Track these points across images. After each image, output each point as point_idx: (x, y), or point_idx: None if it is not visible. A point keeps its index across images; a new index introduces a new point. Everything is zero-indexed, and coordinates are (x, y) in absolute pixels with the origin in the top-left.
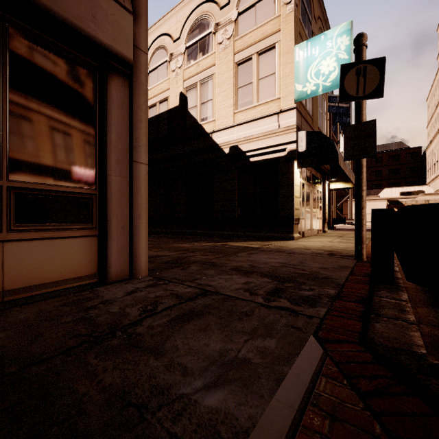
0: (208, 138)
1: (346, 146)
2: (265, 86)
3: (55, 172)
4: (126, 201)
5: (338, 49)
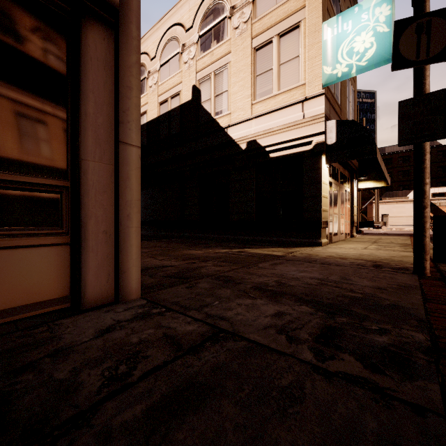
0: (222, 133)
1: (400, 127)
2: (287, 72)
3: (3, 153)
4: (110, 196)
5: (376, 22)
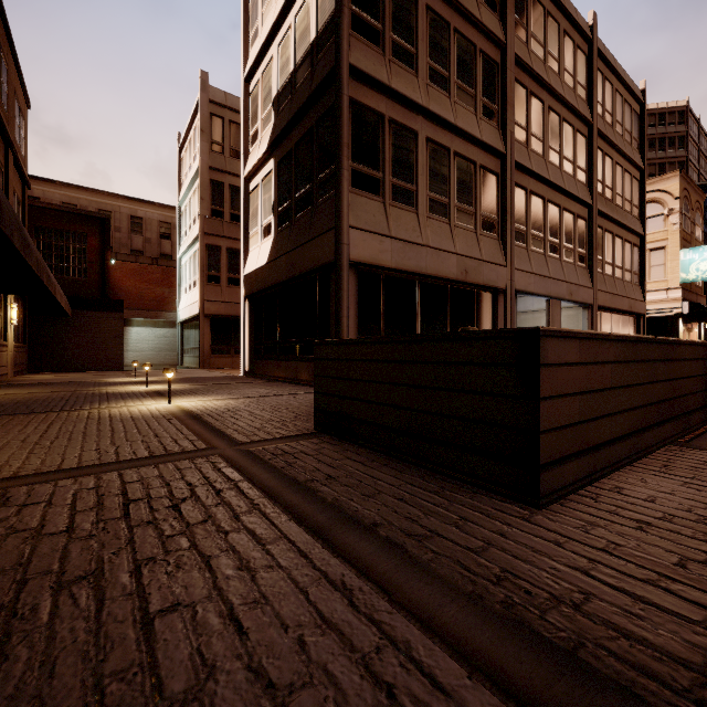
0: None
1: None
2: (655, 271)
3: None
4: None
5: None
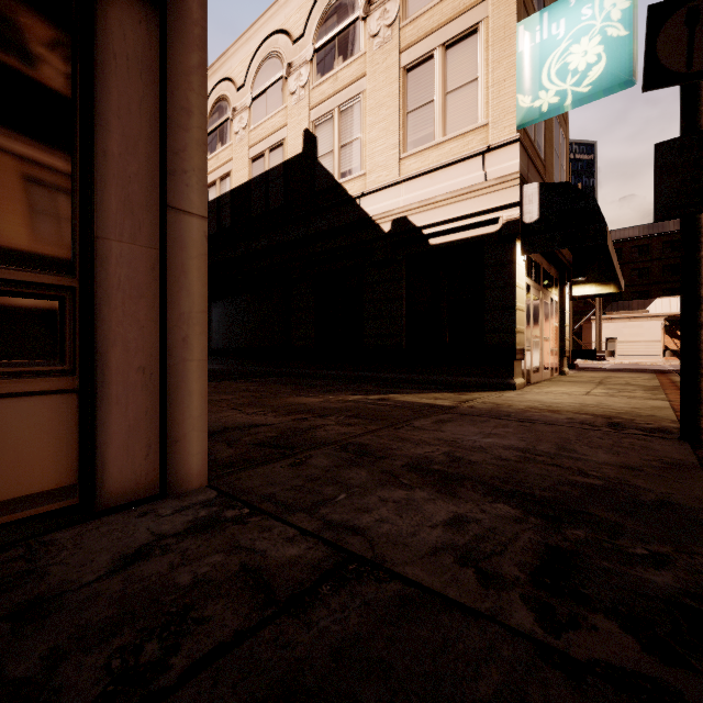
0: (353, 206)
1: (658, 187)
2: (458, 105)
3: None
4: (152, 305)
5: (606, 20)
